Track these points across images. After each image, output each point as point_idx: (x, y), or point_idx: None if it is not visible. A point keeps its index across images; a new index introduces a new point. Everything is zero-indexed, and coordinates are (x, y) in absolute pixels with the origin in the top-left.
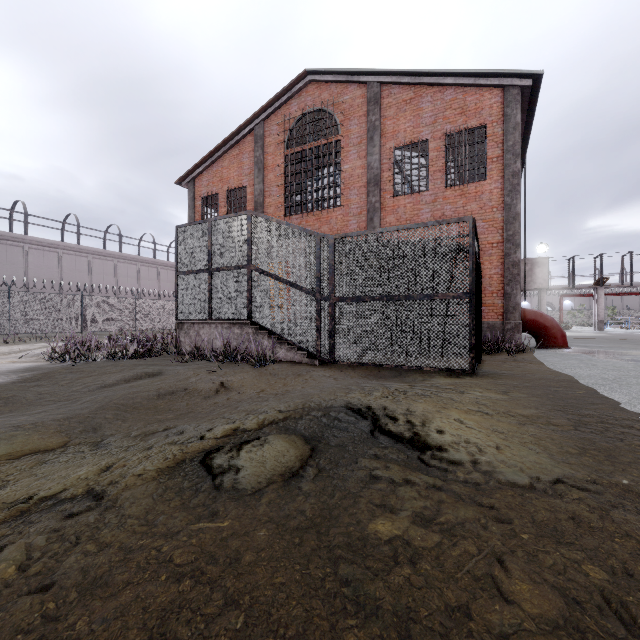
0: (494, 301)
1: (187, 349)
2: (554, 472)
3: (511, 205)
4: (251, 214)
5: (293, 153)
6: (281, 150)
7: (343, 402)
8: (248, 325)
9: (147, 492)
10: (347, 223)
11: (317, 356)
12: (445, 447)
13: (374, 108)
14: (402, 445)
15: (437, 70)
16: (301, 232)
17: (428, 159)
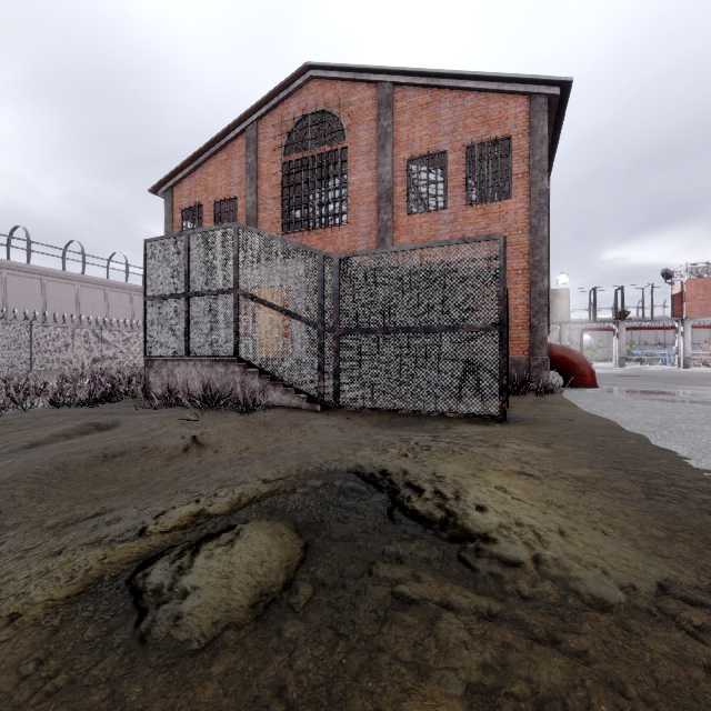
0: (519, 335)
1: (158, 392)
2: (650, 575)
3: (538, 227)
4: (238, 227)
5: (292, 160)
6: (278, 156)
7: (350, 464)
8: (234, 362)
9: (10, 659)
10: (355, 244)
11: (319, 400)
12: (493, 535)
13: (386, 112)
14: (433, 534)
15: (457, 71)
16: (299, 250)
17: (447, 173)
